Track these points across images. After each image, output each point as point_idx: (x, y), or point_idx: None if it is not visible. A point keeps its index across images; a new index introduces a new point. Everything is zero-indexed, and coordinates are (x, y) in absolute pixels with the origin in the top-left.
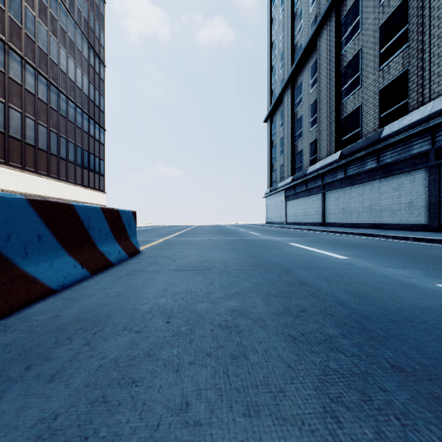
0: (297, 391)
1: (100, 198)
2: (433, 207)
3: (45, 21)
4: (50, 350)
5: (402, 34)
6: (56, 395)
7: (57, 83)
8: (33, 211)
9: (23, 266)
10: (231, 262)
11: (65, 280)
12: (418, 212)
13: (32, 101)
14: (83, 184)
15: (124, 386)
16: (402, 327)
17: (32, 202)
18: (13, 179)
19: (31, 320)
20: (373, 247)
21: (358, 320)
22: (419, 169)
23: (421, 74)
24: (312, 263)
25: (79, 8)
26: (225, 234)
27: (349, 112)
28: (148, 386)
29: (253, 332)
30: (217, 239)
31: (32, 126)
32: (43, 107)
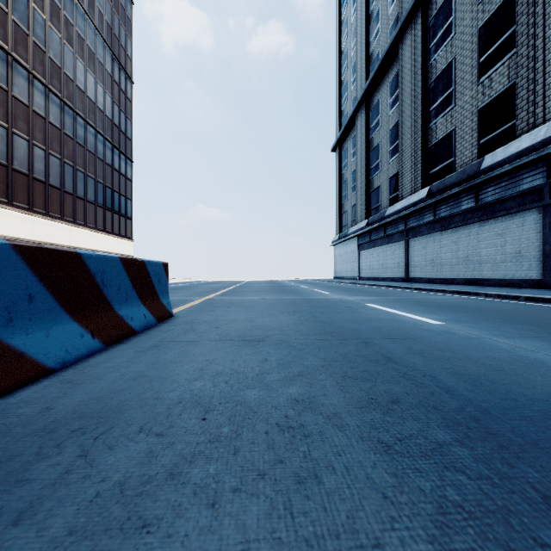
0: (403, 546)
1: (127, 247)
2: (548, 258)
3: (58, 25)
4: (27, 466)
5: (508, 37)
6: (20, 550)
7: (73, 103)
8: (21, 261)
9: (6, 338)
10: (291, 330)
11: (67, 354)
12: (528, 264)
13: (41, 126)
14: (106, 229)
15: (129, 533)
16: (542, 429)
17: (20, 249)
18: (18, 224)
19: (10, 414)
20: (476, 309)
21: (475, 417)
22: (530, 209)
23: (533, 89)
24: (399, 331)
25: (101, 10)
26: (283, 292)
27: (440, 137)
28: (167, 533)
29: (327, 436)
30: (272, 299)
31: (42, 157)
32: (56, 133)
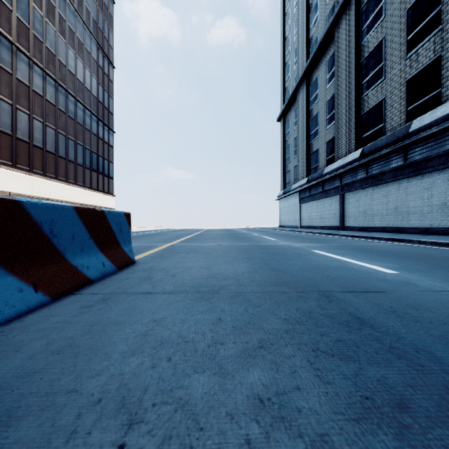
0: None
1: (109, 201)
2: None
3: (53, 21)
4: None
5: (434, 16)
6: None
7: (65, 84)
8: None
9: None
10: (246, 279)
11: None
12: None
13: (39, 103)
14: (92, 186)
15: None
16: None
17: None
18: (20, 182)
19: None
20: (419, 256)
21: None
22: None
23: None
24: (356, 281)
25: (88, 8)
26: (237, 239)
27: (371, 106)
28: None
29: None
30: (228, 245)
31: (40, 128)
32: (51, 109)
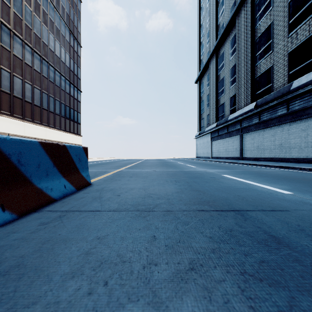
0: None
1: (78, 140)
2: None
3: (39, 14)
4: None
5: (309, 6)
6: None
7: (47, 58)
8: None
9: None
10: (175, 198)
11: None
12: None
13: (29, 71)
14: (66, 129)
15: None
16: None
17: None
18: (16, 126)
19: None
20: (304, 180)
21: None
22: None
23: None
24: (262, 200)
25: (63, 6)
26: (167, 166)
27: (262, 71)
28: None
29: None
30: (160, 171)
31: (30, 89)
32: (38, 75)
